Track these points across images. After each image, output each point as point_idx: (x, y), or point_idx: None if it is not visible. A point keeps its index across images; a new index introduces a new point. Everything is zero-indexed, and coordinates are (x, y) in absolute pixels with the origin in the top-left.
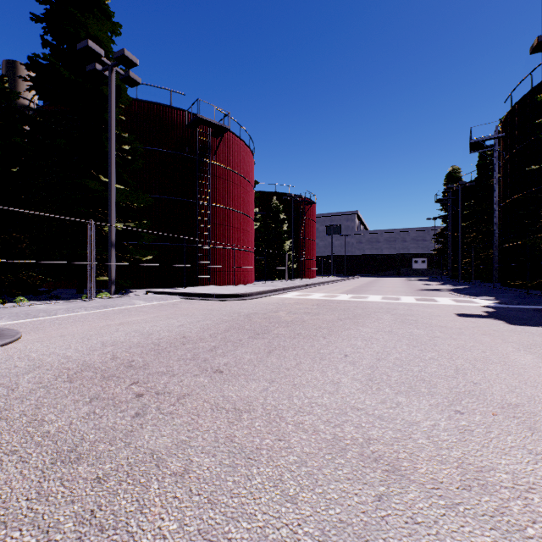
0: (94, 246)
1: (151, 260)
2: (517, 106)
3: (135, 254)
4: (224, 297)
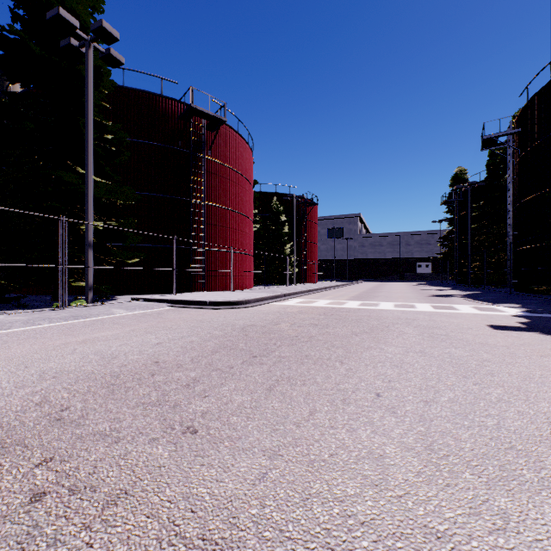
0: (66, 247)
1: (139, 263)
2: (534, 98)
3: (119, 257)
4: (218, 305)
